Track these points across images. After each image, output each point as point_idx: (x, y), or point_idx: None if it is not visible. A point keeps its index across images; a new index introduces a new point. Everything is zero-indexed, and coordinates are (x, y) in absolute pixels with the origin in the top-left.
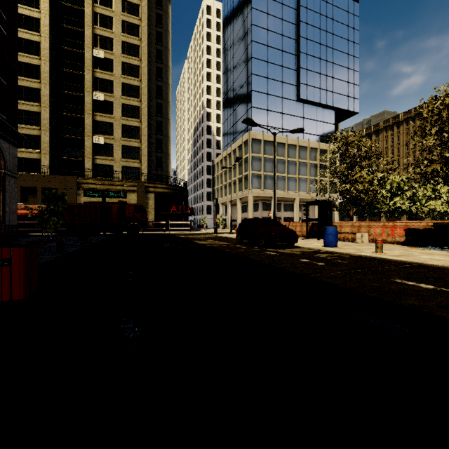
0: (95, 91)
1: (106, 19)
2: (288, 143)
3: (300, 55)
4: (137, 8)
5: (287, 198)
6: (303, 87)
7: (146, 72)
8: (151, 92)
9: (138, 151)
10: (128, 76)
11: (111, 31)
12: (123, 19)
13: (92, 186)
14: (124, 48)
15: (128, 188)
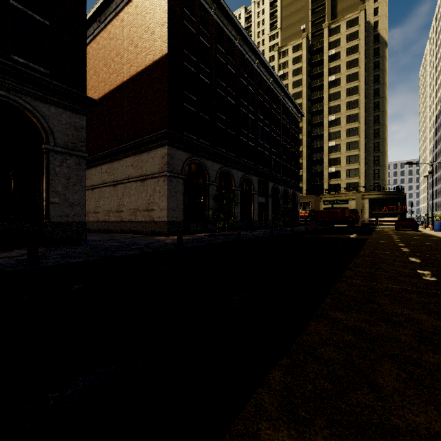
0: (329, 141)
1: (336, 94)
2: None
3: None
4: (356, 75)
5: None
6: None
7: (363, 115)
8: (369, 123)
9: (357, 170)
10: (350, 123)
11: (339, 100)
12: (347, 88)
13: (328, 198)
14: (347, 106)
15: (349, 197)
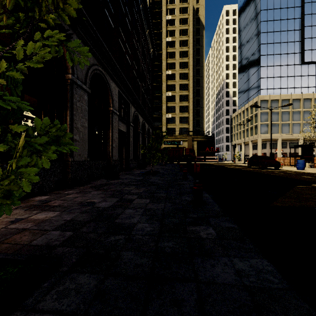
0: (167, 92)
1: (172, 53)
2: (292, 98)
3: (304, 28)
4: (186, 42)
5: (291, 138)
6: (307, 52)
7: (191, 75)
8: (193, 84)
9: (187, 118)
10: (182, 79)
11: (174, 59)
12: (180, 50)
13: (167, 139)
14: (180, 65)
15: (183, 139)
